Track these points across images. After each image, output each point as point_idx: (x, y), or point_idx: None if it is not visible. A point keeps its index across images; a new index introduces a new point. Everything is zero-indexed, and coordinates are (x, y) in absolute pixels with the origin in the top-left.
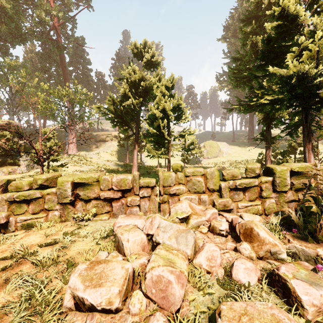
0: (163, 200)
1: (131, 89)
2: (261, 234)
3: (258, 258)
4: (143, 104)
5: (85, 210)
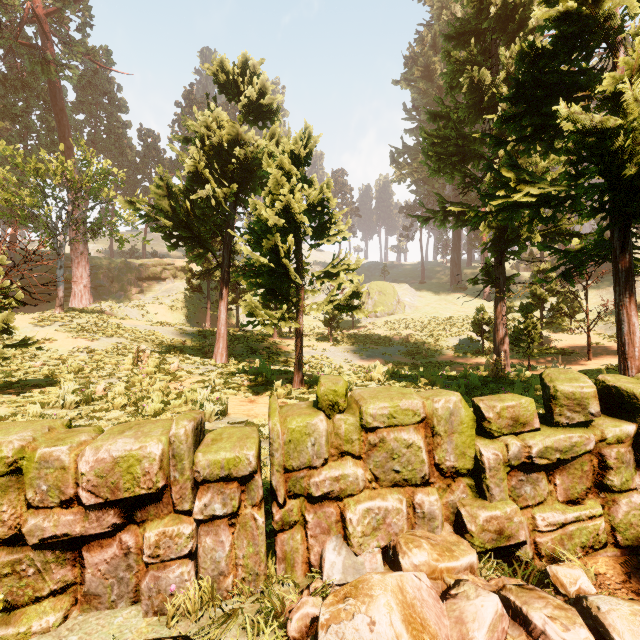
0: (286, 520)
1: (212, 164)
2: None
3: None
4: (239, 200)
5: None
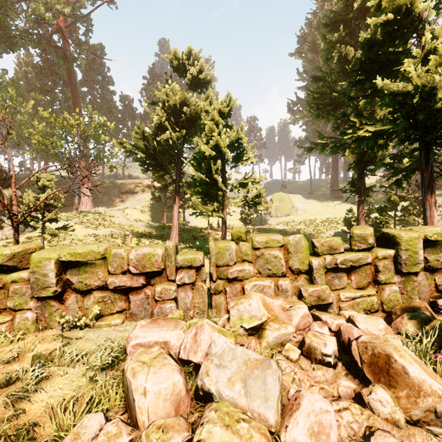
0: (217, 289)
1: (169, 117)
2: (411, 372)
3: (408, 422)
4: (186, 140)
5: (81, 308)
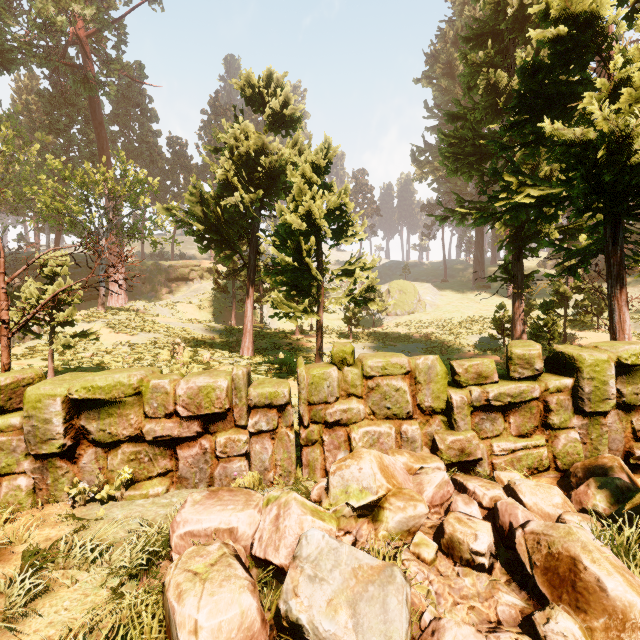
0: (309, 438)
1: (239, 172)
2: (611, 588)
3: None
4: (264, 204)
5: (103, 469)
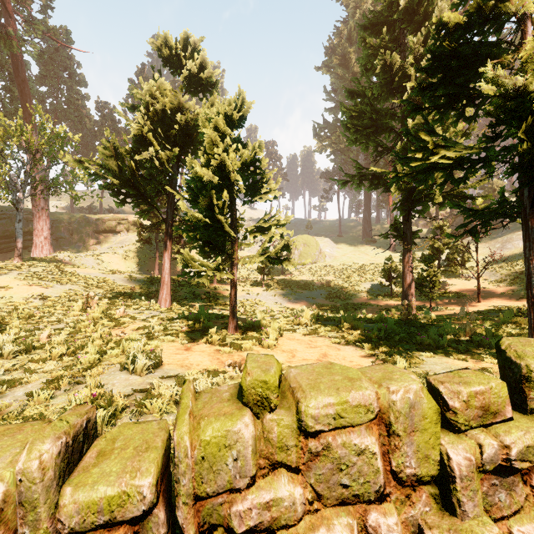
0: None
1: (156, 129)
2: None
3: None
4: (182, 162)
5: None
